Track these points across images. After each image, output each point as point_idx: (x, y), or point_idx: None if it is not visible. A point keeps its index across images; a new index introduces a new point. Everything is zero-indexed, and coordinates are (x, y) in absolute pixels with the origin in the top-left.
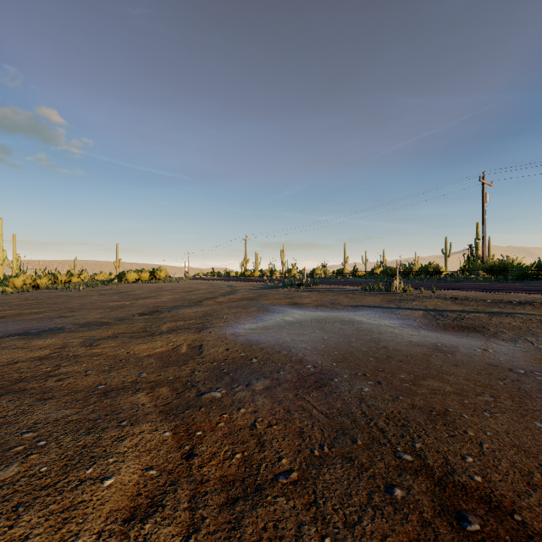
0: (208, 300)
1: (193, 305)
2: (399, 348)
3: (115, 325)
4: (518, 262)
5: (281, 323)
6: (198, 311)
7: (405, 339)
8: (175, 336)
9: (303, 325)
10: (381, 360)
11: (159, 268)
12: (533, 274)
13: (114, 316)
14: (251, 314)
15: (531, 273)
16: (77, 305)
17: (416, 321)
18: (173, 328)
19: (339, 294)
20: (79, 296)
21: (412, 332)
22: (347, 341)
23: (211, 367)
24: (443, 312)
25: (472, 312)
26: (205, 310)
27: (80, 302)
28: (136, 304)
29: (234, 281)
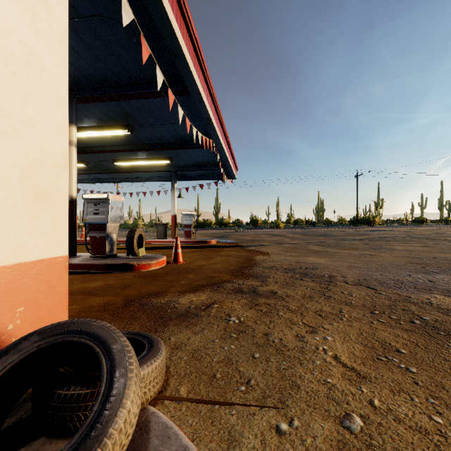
0: None
1: None
2: None
3: None
4: (129, 222)
5: None
6: None
7: None
8: None
9: None
10: None
11: None
12: (128, 227)
13: None
14: None
15: (128, 226)
16: None
17: None
18: None
19: None
20: None
21: None
22: None
23: None
24: None
25: None
26: None
27: None
28: None
29: None
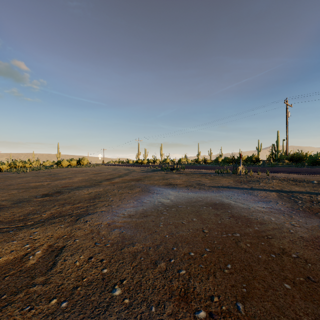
0: (106, 181)
1: (93, 185)
2: (303, 254)
3: (4, 210)
4: (309, 154)
5: (159, 206)
6: (92, 192)
7: (293, 233)
8: (42, 231)
9: (179, 210)
10: (305, 291)
11: (83, 158)
12: None
13: (18, 197)
14: (135, 195)
15: (319, 161)
16: (4, 185)
17: (279, 204)
18: (55, 214)
19: (200, 176)
20: (17, 178)
21: (289, 220)
22: (232, 238)
23: (38, 319)
24: (292, 193)
25: (317, 193)
26: (98, 191)
27: (9, 183)
28: (51, 184)
29: (130, 166)
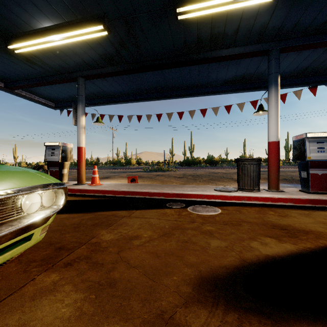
0: None
1: None
2: None
3: None
4: (122, 160)
5: None
6: None
7: None
8: None
9: None
10: None
11: None
12: (123, 164)
13: None
14: None
15: (122, 164)
16: None
17: None
18: None
19: None
20: None
21: None
22: None
23: None
24: None
25: None
26: None
27: None
28: None
29: None
